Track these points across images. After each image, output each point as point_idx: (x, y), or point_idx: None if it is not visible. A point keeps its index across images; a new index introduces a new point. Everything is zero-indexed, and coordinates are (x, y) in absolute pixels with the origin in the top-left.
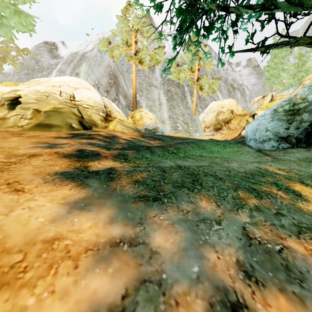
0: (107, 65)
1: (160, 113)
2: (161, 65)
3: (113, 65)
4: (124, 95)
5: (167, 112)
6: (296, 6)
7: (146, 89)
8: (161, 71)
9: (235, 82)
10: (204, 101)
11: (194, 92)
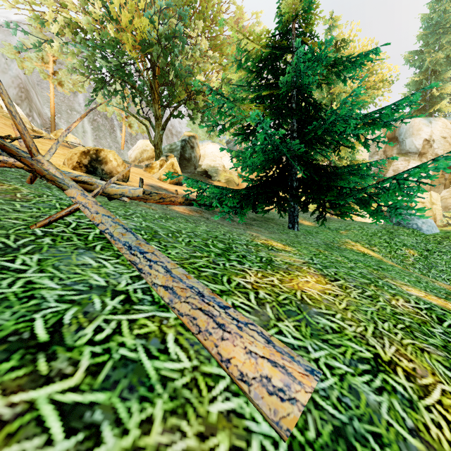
0: (16, 76)
1: (84, 140)
2: (85, 90)
3: (24, 76)
4: (38, 113)
5: (93, 141)
6: (122, 109)
7: (66, 113)
8: (85, 96)
9: (174, 128)
10: (135, 139)
11: (123, 128)
